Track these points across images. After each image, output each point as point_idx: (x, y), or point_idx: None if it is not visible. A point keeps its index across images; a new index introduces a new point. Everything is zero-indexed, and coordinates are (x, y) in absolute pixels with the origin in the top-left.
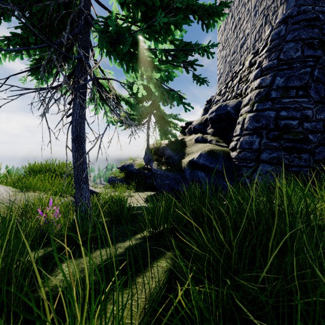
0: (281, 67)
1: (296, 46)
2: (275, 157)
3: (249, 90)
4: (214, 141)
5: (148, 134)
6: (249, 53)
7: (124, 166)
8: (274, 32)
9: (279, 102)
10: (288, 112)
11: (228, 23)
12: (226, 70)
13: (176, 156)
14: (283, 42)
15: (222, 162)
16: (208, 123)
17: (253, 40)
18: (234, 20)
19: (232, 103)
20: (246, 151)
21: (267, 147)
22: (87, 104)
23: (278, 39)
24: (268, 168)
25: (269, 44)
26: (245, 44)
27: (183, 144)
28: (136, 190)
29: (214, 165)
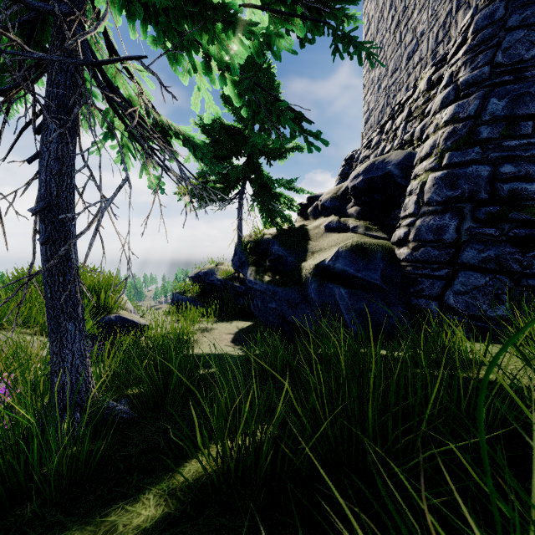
0: (498, 79)
1: (529, 36)
2: (492, 258)
3: (431, 129)
4: (362, 228)
5: (239, 216)
6: (424, 67)
7: (200, 275)
8: (482, 14)
9: (498, 148)
10: (518, 167)
11: (384, 18)
12: (380, 103)
13: (291, 257)
14: (501, 31)
15: (380, 268)
16: (349, 196)
17: (432, 42)
18: (396, 11)
19: (396, 157)
20: (429, 245)
21: (475, 236)
22: (102, 147)
23: (489, 27)
24: (477, 281)
25: (472, 39)
26: (416, 52)
27: (303, 234)
28: (218, 318)
29: (365, 273)
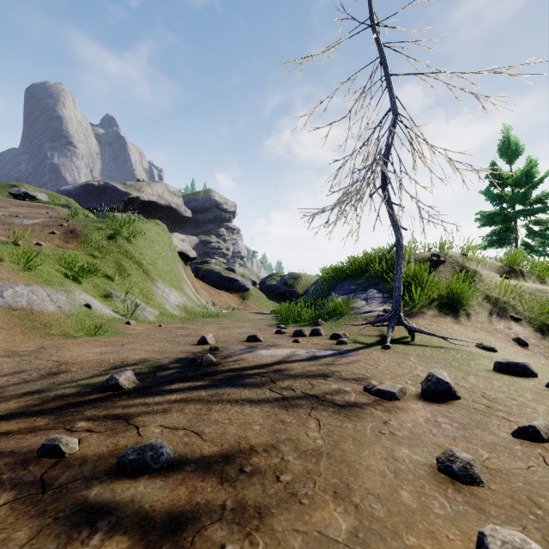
0: None
1: None
2: None
3: None
4: None
5: None
6: None
7: None
8: None
9: None
10: None
11: None
12: None
13: None
14: None
15: None
16: None
17: None
18: None
19: None
20: None
21: None
22: None
23: None
24: None
25: None
26: None
27: None
28: None
29: None
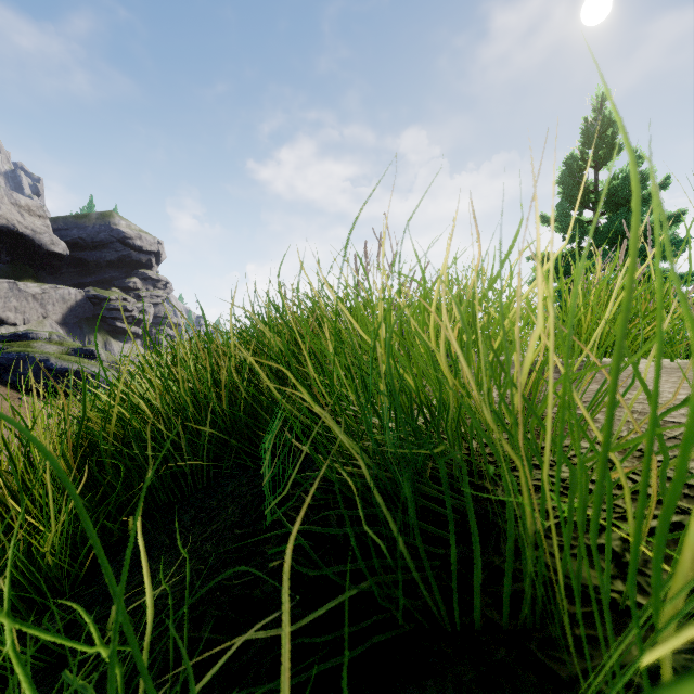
0: None
1: None
2: None
3: None
4: None
5: None
6: None
7: None
8: None
9: None
10: None
11: None
12: None
13: None
14: None
15: None
16: None
17: None
18: None
19: None
20: None
21: None
22: None
23: None
24: None
25: None
26: None
27: None
28: None
29: None
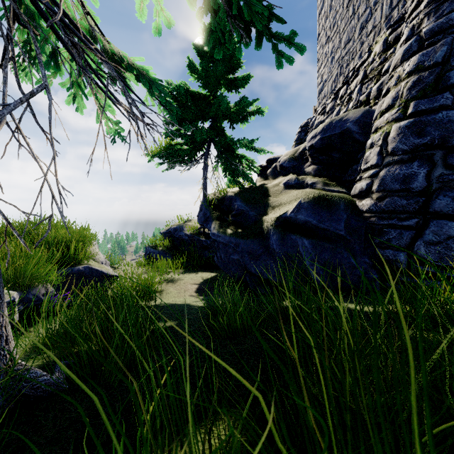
0: None
1: None
2: None
3: (392, 82)
4: (320, 184)
5: (204, 176)
6: (377, 33)
7: (170, 231)
8: None
9: None
10: None
11: None
12: (334, 73)
13: (252, 211)
14: None
15: (344, 219)
16: (306, 156)
17: (386, 9)
18: None
19: (354, 115)
20: (396, 195)
21: (448, 184)
22: (51, 84)
23: None
24: (452, 230)
25: None
26: (369, 21)
27: (263, 192)
28: (185, 270)
29: (328, 224)
